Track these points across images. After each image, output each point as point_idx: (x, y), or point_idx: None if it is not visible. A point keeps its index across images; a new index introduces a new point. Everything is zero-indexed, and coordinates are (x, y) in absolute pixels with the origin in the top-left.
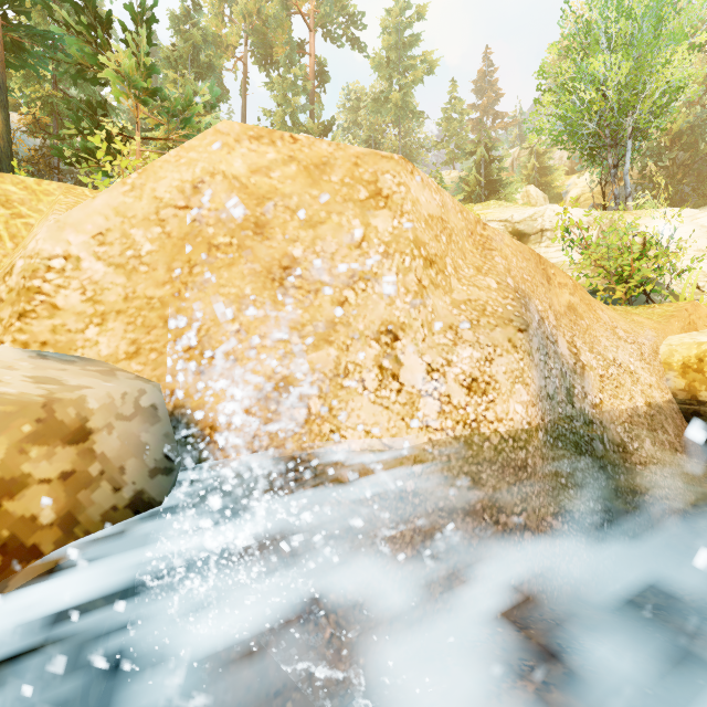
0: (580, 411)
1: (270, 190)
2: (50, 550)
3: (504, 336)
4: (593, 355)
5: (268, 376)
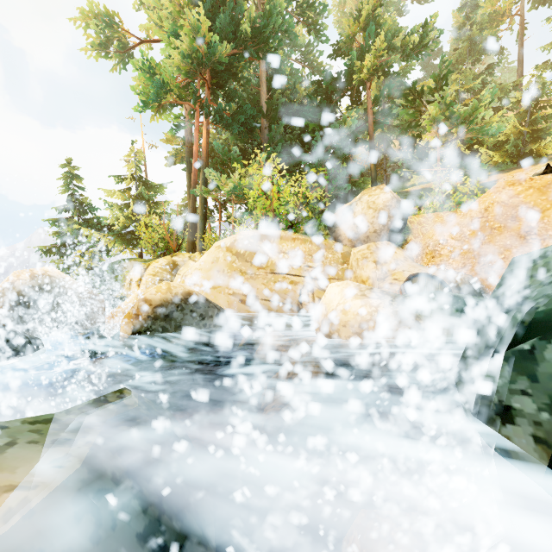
0: None
1: (518, 203)
2: None
3: None
4: None
5: None
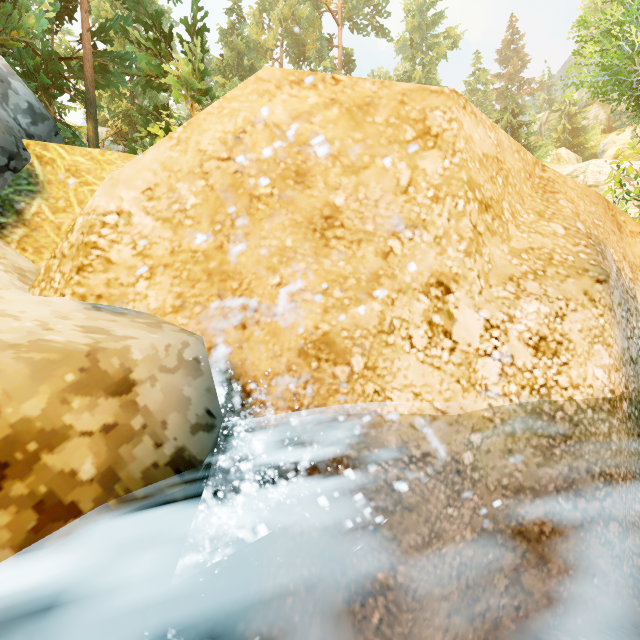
0: None
1: (311, 136)
2: (89, 508)
3: (578, 288)
4: None
5: (309, 331)
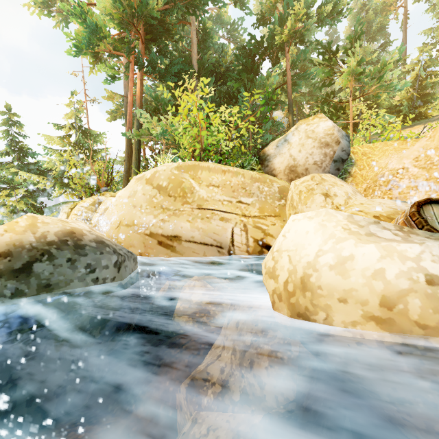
0: None
1: None
2: None
3: None
4: None
5: None
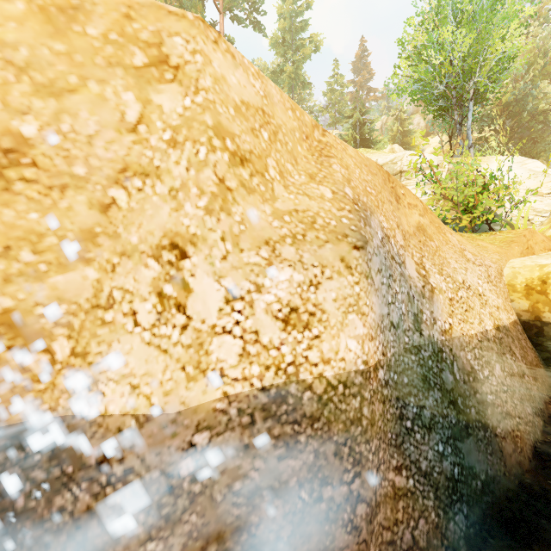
0: (429, 339)
1: None
2: None
3: (335, 254)
4: (443, 277)
5: None
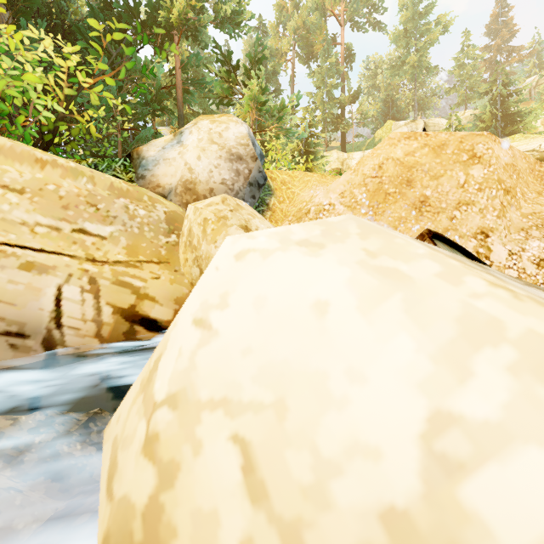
0: None
1: (414, 163)
2: None
3: None
4: None
5: None
